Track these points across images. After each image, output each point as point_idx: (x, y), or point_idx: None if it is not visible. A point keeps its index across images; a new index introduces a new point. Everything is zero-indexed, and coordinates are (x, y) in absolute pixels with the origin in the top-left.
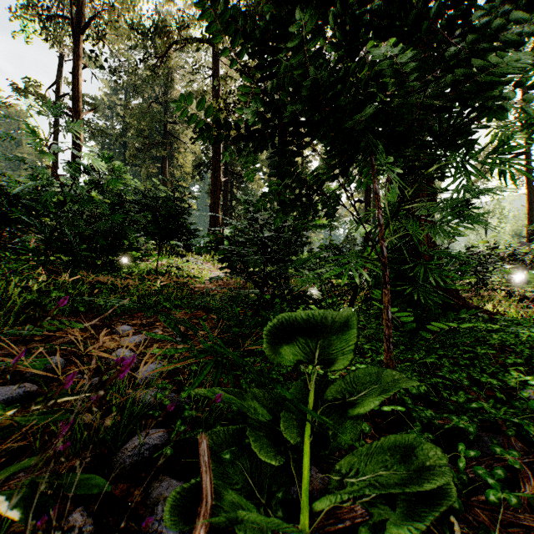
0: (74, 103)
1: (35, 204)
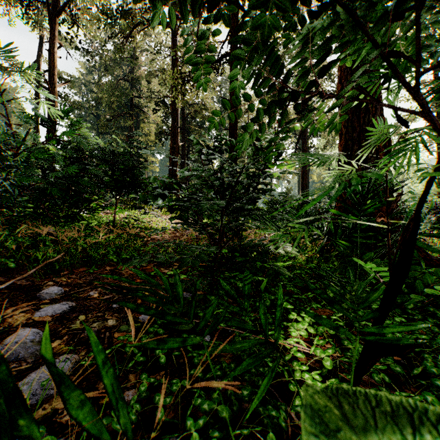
0: (50, 76)
1: None
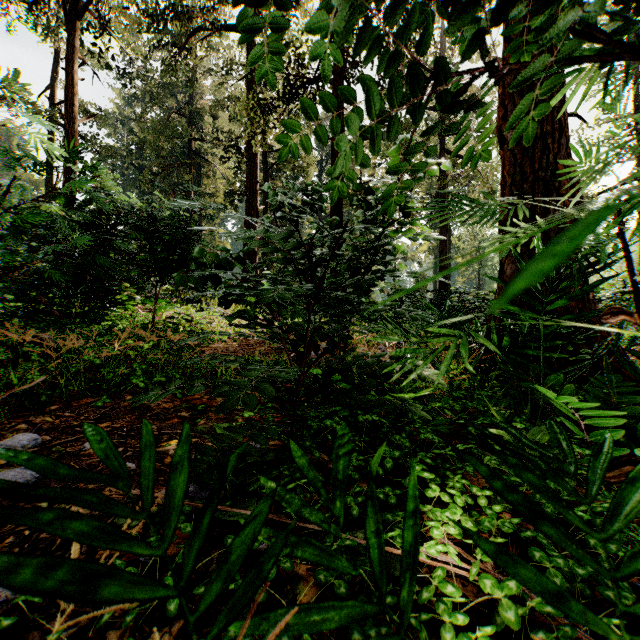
0: (67, 106)
1: None
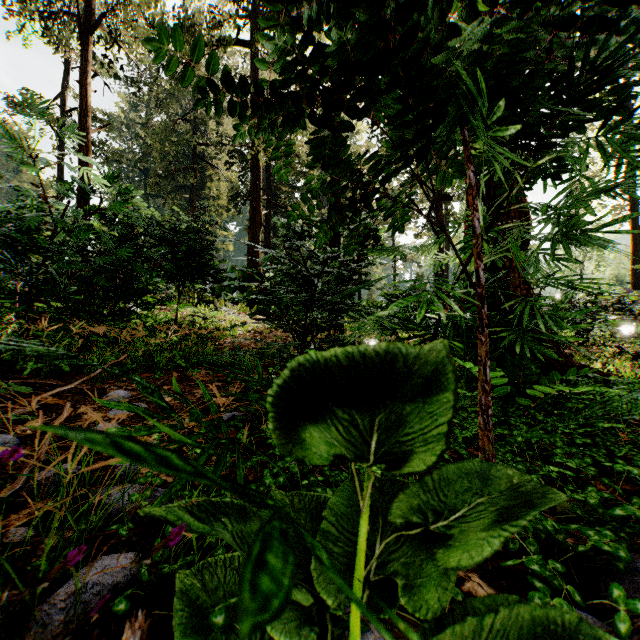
0: (81, 117)
1: (13, 232)
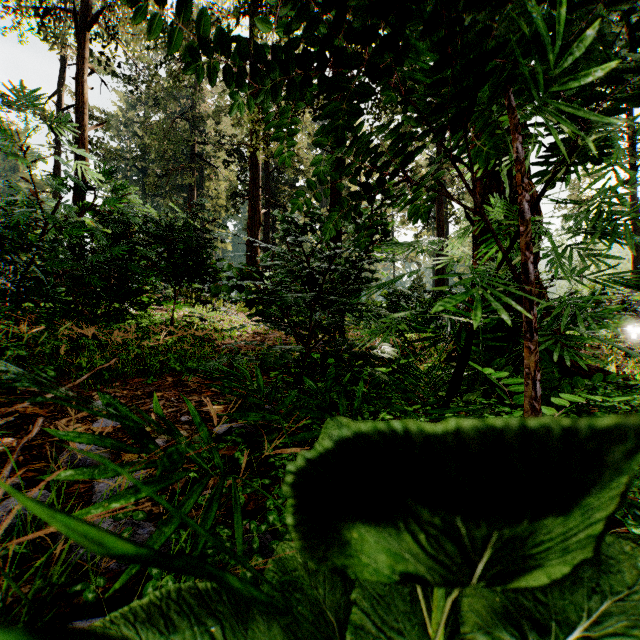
0: (78, 115)
1: None
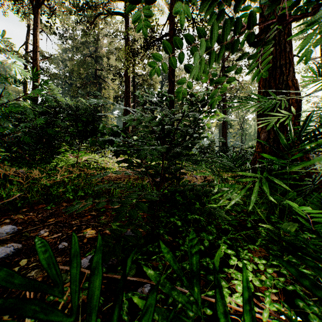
0: (34, 53)
1: None
